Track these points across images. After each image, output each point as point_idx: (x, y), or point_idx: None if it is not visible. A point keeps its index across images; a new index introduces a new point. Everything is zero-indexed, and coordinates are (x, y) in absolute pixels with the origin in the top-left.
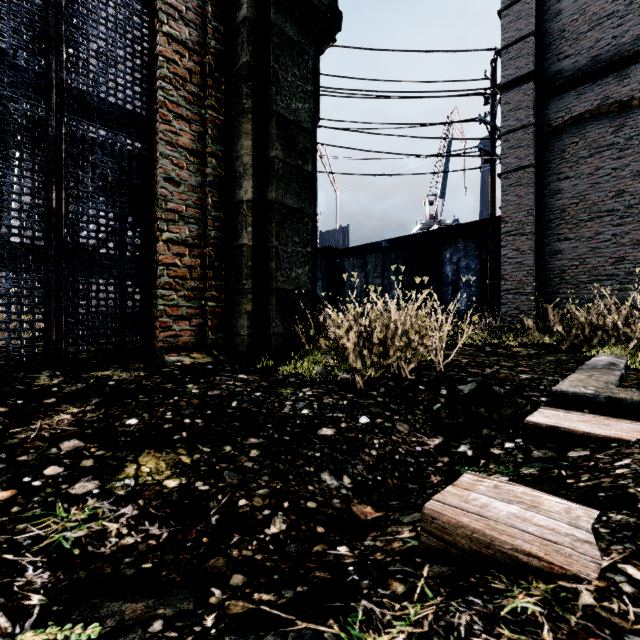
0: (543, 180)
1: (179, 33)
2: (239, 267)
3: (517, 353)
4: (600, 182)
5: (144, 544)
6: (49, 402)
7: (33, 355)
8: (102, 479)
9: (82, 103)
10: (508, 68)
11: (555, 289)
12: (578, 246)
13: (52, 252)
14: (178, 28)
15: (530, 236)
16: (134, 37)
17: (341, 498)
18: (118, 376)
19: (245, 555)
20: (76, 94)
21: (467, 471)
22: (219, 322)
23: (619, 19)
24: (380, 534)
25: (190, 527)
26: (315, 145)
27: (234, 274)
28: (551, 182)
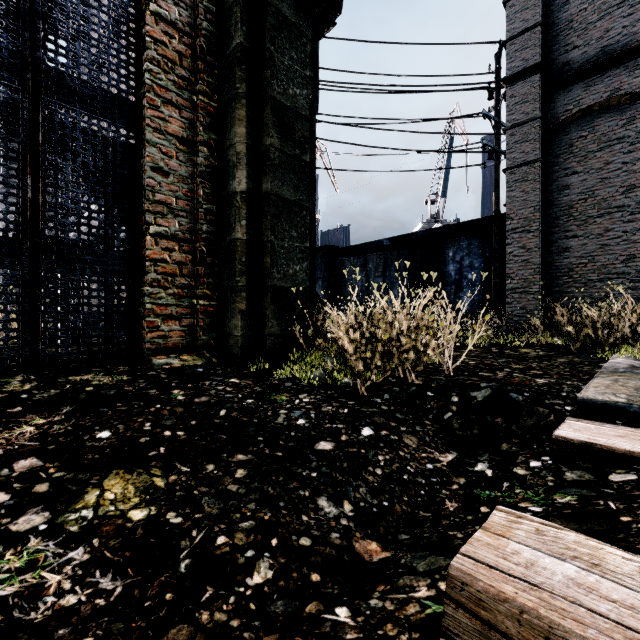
0: (550, 175)
1: (168, 13)
2: (232, 263)
3: (526, 354)
4: (610, 177)
5: (89, 605)
6: (13, 411)
7: (6, 358)
8: (54, 510)
9: (61, 85)
10: (514, 60)
11: (563, 288)
12: (587, 243)
13: (27, 246)
14: (167, 7)
15: (537, 233)
16: (119, 16)
17: (341, 531)
18: (98, 381)
19: (217, 620)
20: (54, 75)
21: (497, 507)
22: (211, 322)
23: (630, 8)
24: (390, 588)
25: (152, 577)
26: (314, 134)
27: (227, 271)
28: (558, 177)
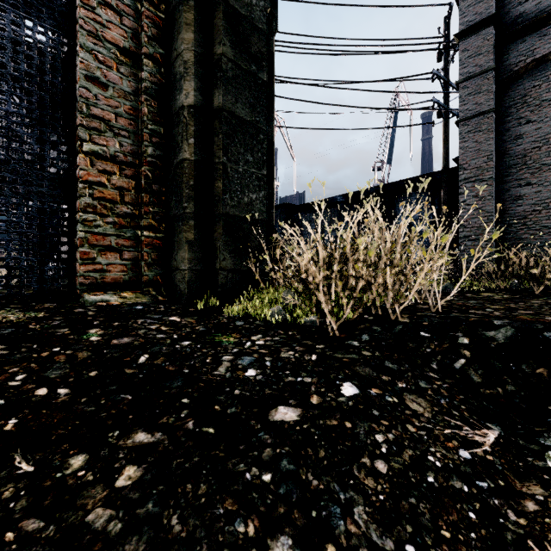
0: (503, 126)
1: None
2: (179, 188)
3: (491, 297)
4: None
5: None
6: None
7: None
8: None
9: None
10: (467, 15)
11: (516, 235)
12: (541, 191)
13: None
14: None
15: (490, 182)
16: None
17: None
18: (2, 317)
19: None
20: None
21: None
22: (158, 256)
23: None
24: None
25: None
26: (272, 56)
27: (174, 197)
28: (511, 127)
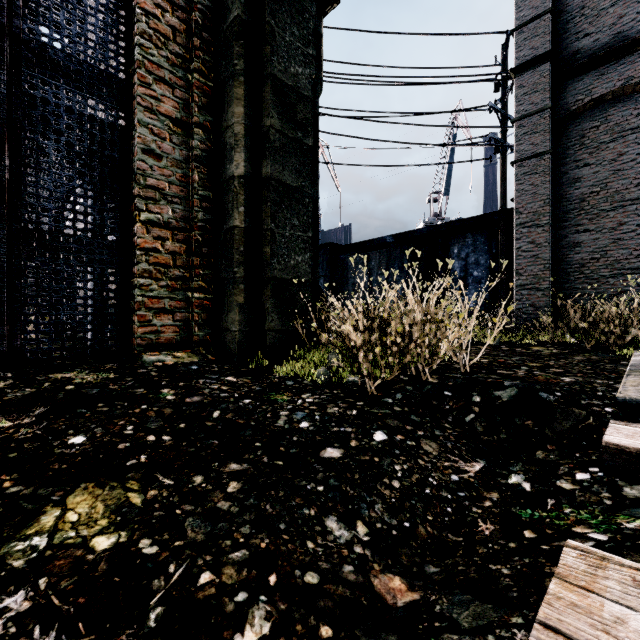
0: (560, 168)
1: None
2: (230, 253)
3: (539, 352)
4: (624, 169)
5: None
6: None
7: None
8: None
9: (43, 57)
10: (522, 49)
11: (573, 284)
12: (599, 238)
13: (5, 231)
14: None
15: (547, 227)
16: None
17: (355, 562)
18: (81, 379)
19: None
20: (36, 46)
21: (568, 542)
22: (207, 316)
23: None
24: None
25: (109, 636)
26: (317, 118)
27: (224, 261)
28: (569, 170)
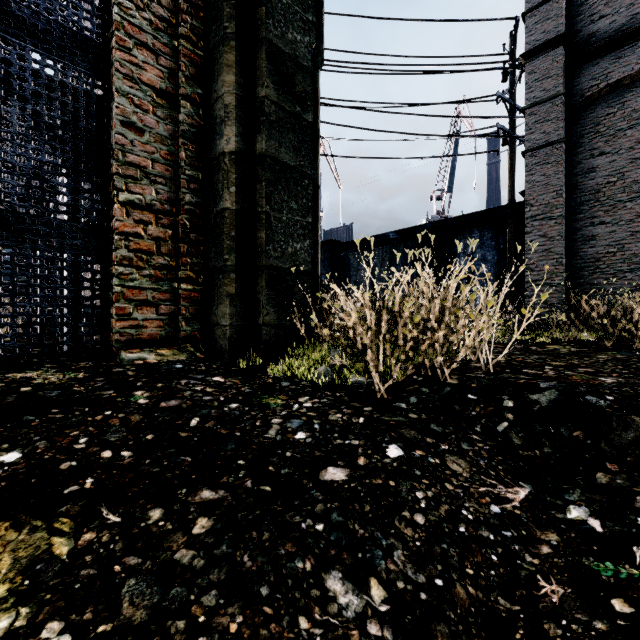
0: (574, 157)
1: None
2: (220, 238)
3: (557, 351)
4: None
5: None
6: None
7: None
8: None
9: (5, 13)
10: (534, 33)
11: (588, 280)
12: (615, 230)
13: None
14: None
15: (560, 220)
16: None
17: None
18: (43, 379)
19: None
20: None
21: None
22: (196, 310)
23: None
24: None
25: None
26: (317, 93)
27: (214, 248)
28: (583, 159)
